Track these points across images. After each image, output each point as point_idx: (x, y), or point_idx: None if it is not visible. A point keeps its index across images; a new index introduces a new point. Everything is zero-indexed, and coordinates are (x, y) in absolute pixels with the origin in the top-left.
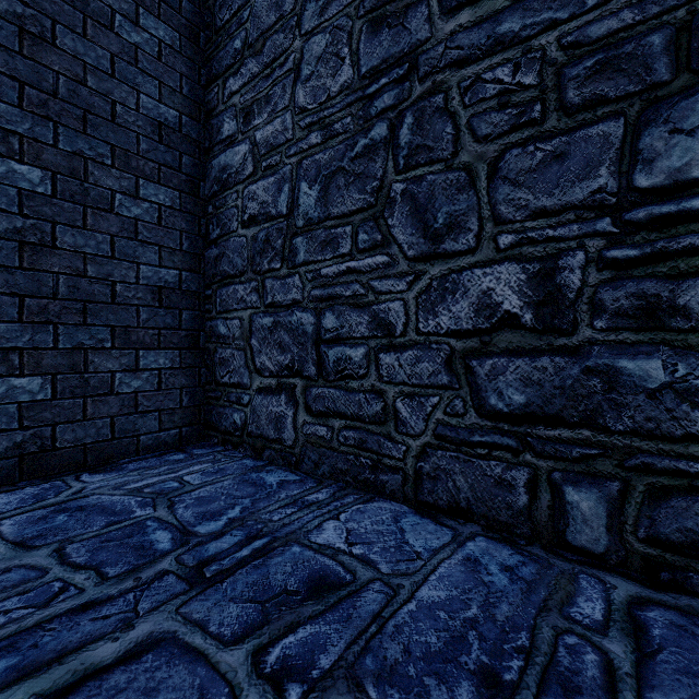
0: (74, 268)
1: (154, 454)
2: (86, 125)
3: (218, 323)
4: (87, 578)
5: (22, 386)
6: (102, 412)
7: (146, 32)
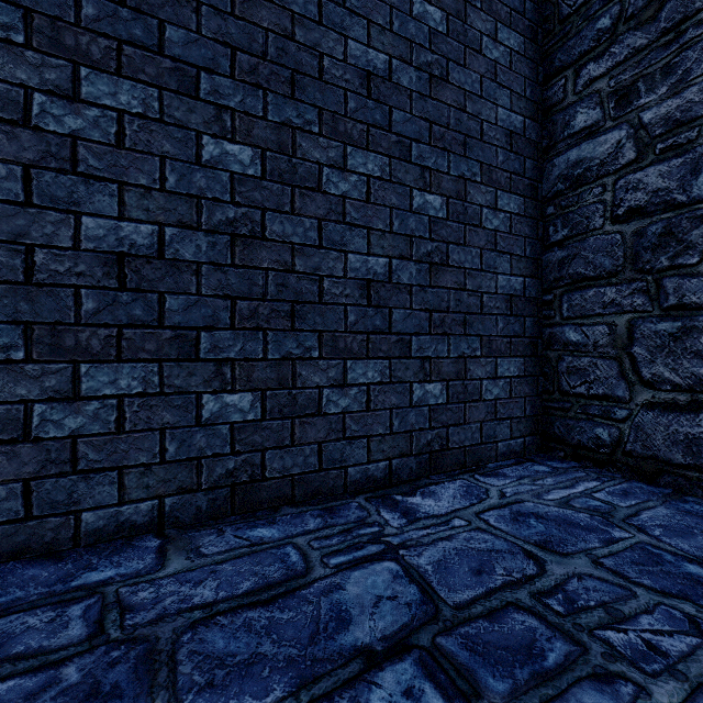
0: (458, 283)
1: (510, 462)
2: (465, 148)
3: (566, 330)
4: (698, 611)
5: (430, 390)
6: (474, 417)
7: (501, 45)
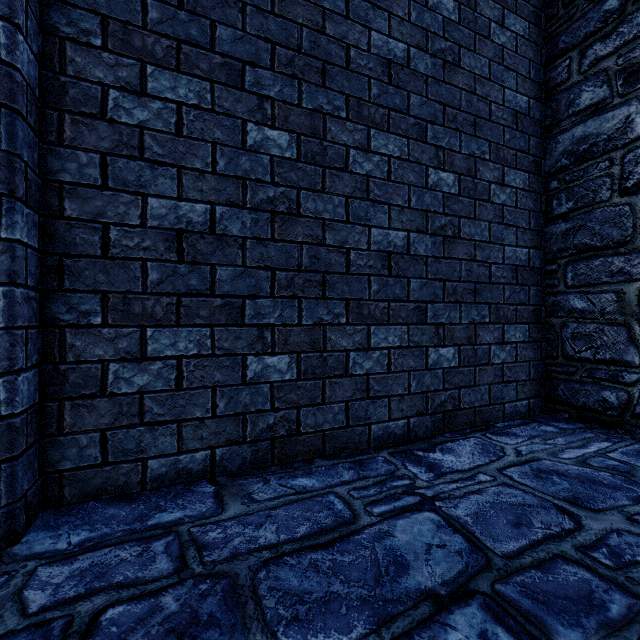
0: (469, 254)
1: (517, 422)
2: (475, 128)
3: (570, 298)
4: None
5: (444, 354)
6: (483, 380)
7: (508, 30)
